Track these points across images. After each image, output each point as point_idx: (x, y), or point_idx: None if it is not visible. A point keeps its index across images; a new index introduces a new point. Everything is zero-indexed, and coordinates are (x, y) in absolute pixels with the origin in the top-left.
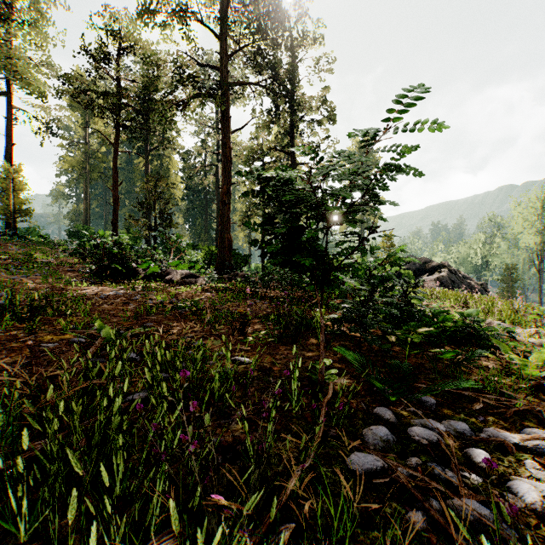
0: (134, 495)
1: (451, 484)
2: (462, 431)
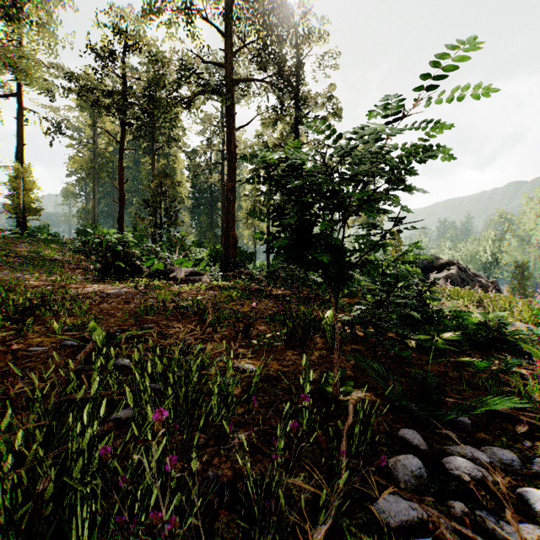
0: None
1: None
2: (510, 462)
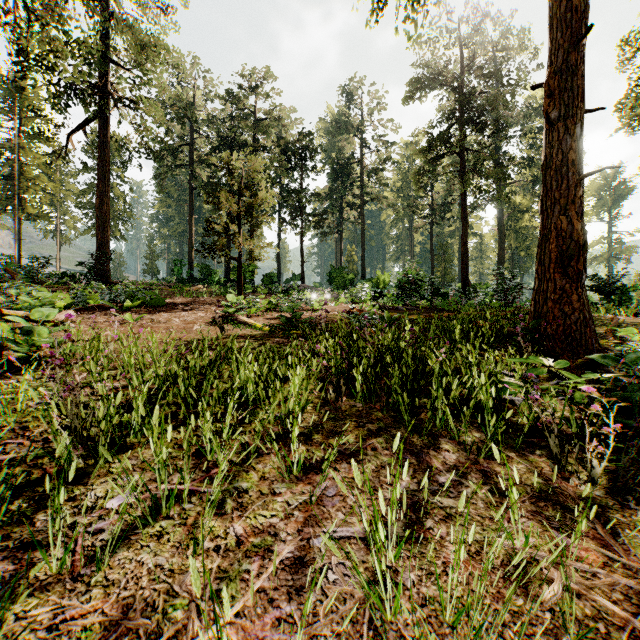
0: None
1: None
2: None
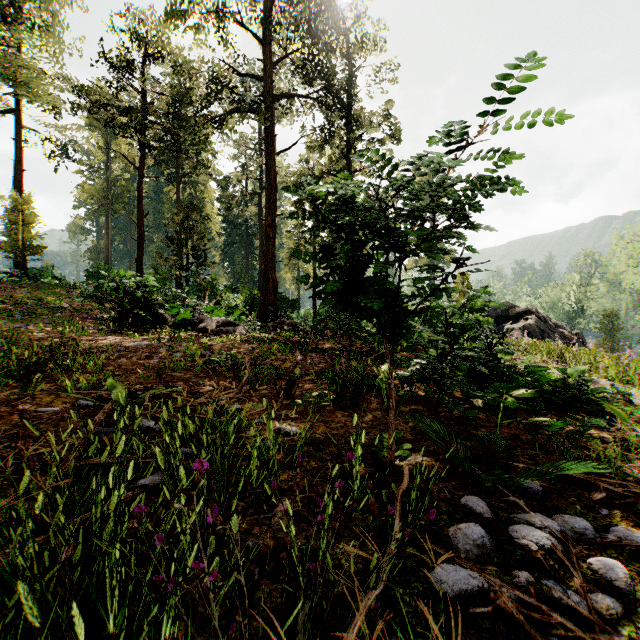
0: (133, 632)
1: (579, 614)
2: (583, 531)
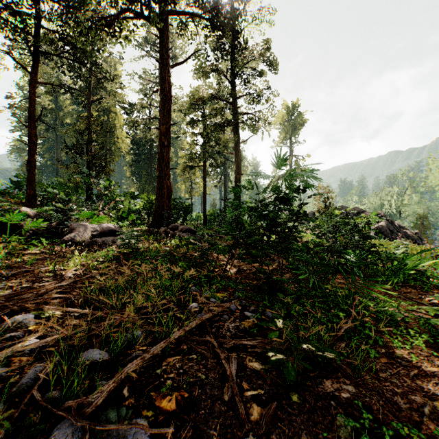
0: None
1: None
2: None
